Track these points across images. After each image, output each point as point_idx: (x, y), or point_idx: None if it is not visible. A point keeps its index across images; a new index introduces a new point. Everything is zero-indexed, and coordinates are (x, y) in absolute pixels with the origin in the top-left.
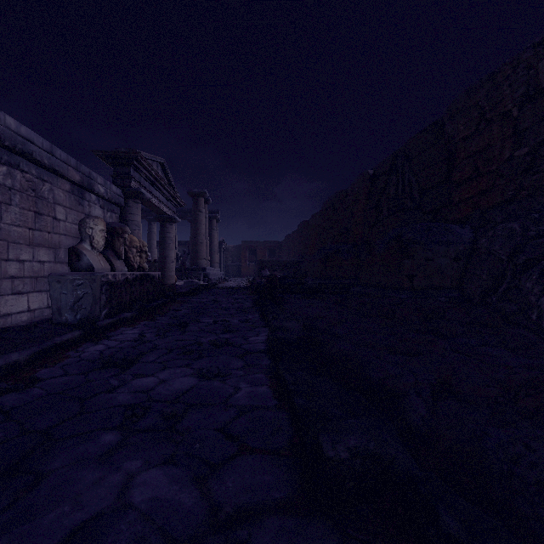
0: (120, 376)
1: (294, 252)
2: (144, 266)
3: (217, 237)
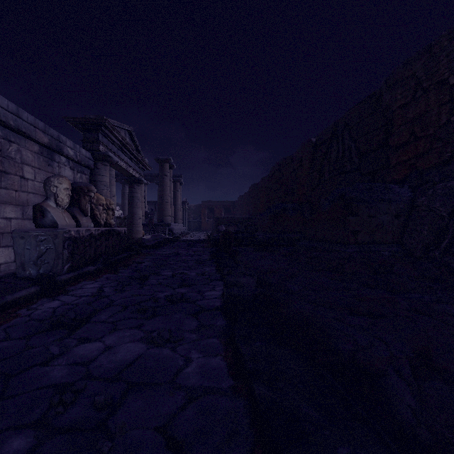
0: (64, 340)
1: (246, 210)
2: (110, 222)
3: (180, 197)
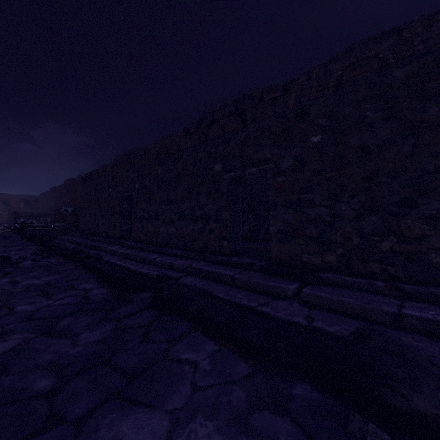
0: None
1: (48, 206)
2: None
3: None
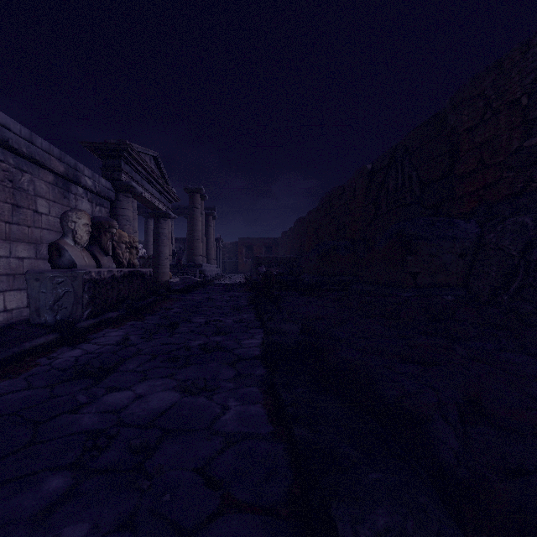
0: (91, 389)
1: (291, 249)
2: (134, 262)
3: (213, 234)
